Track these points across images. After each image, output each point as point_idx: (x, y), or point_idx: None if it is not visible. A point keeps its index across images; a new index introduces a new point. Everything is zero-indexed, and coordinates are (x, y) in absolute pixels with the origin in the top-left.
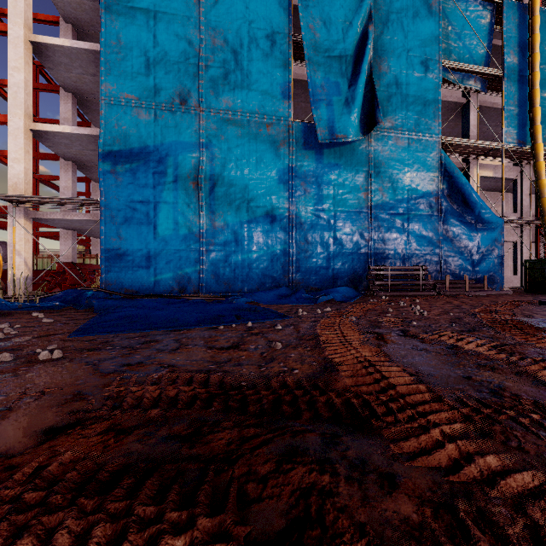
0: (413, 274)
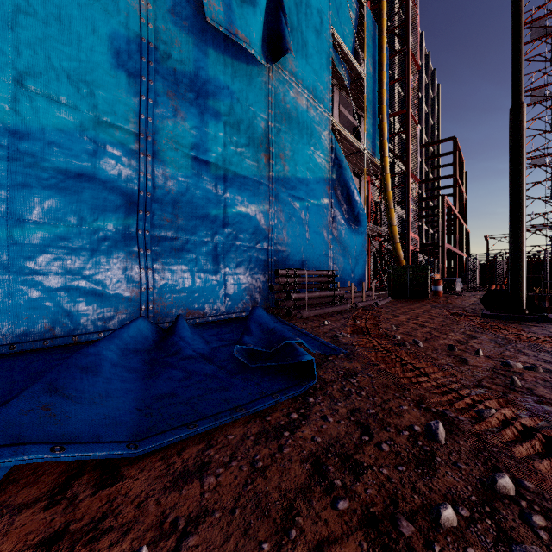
0: (321, 281)
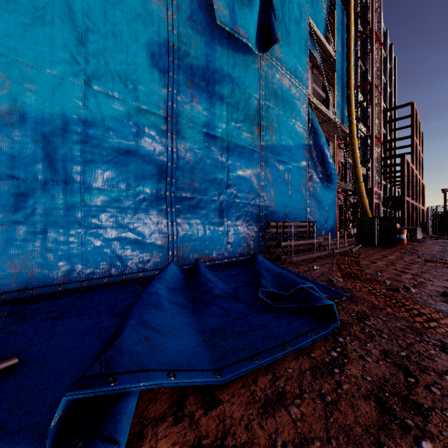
0: (302, 231)
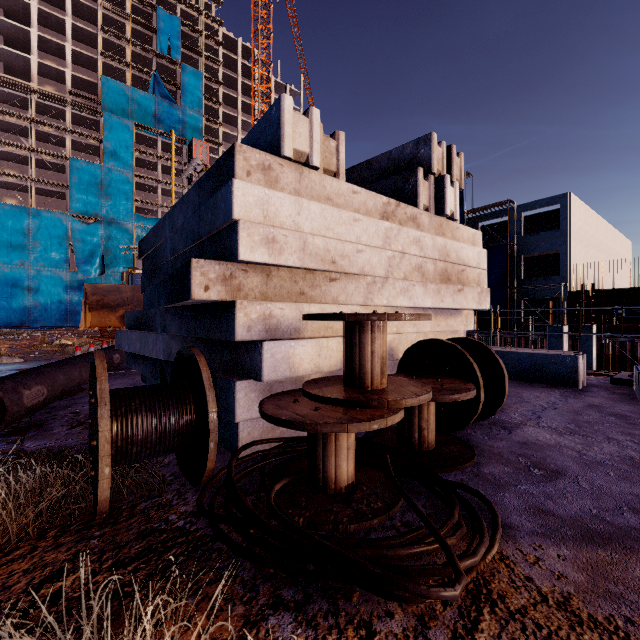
0: None
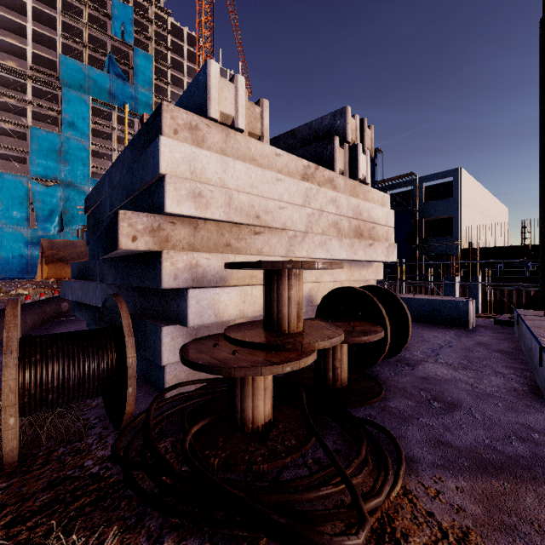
0: None
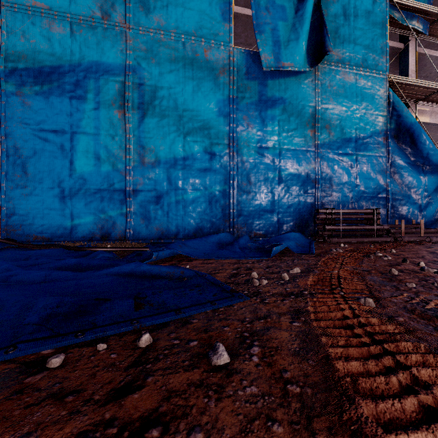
0: (364, 218)
